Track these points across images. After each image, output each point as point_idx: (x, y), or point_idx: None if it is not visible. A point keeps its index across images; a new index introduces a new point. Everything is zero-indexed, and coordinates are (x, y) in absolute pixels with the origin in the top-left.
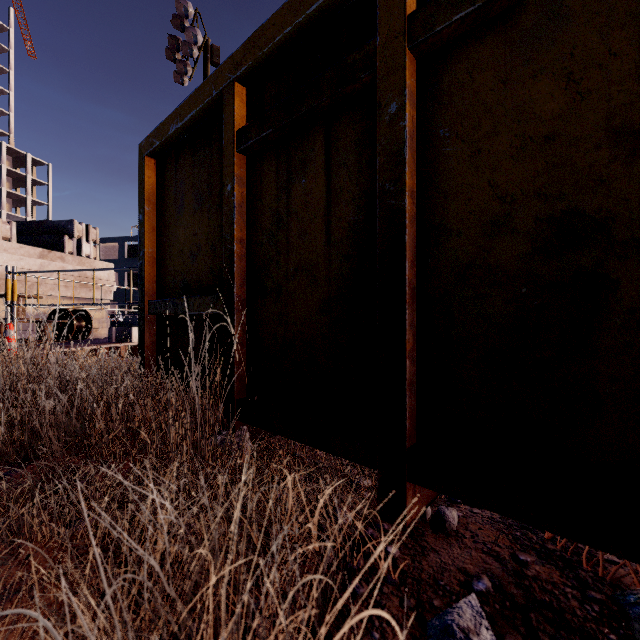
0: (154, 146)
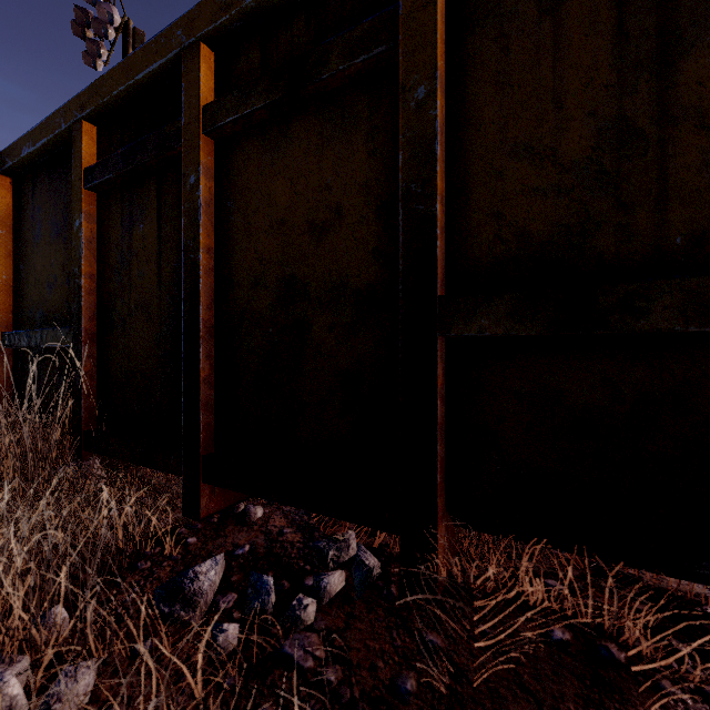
0: (6, 165)
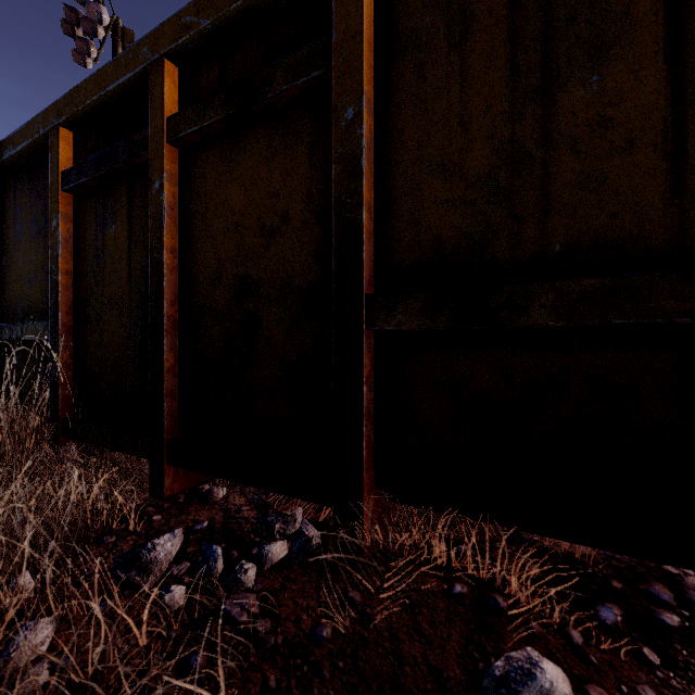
0: None
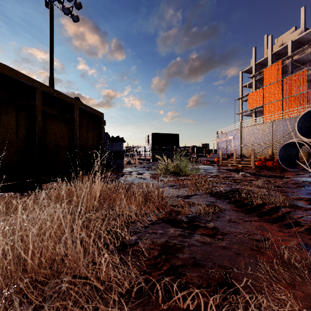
0: None
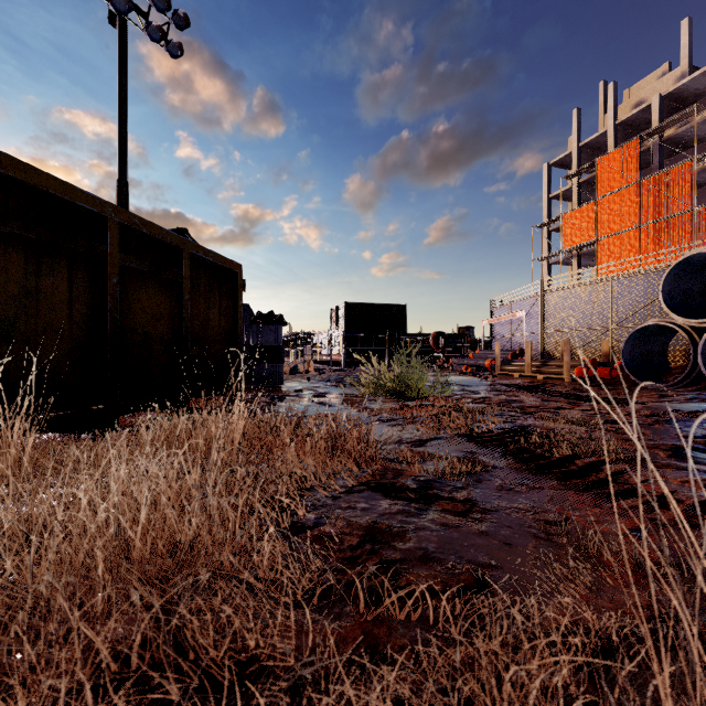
0: None
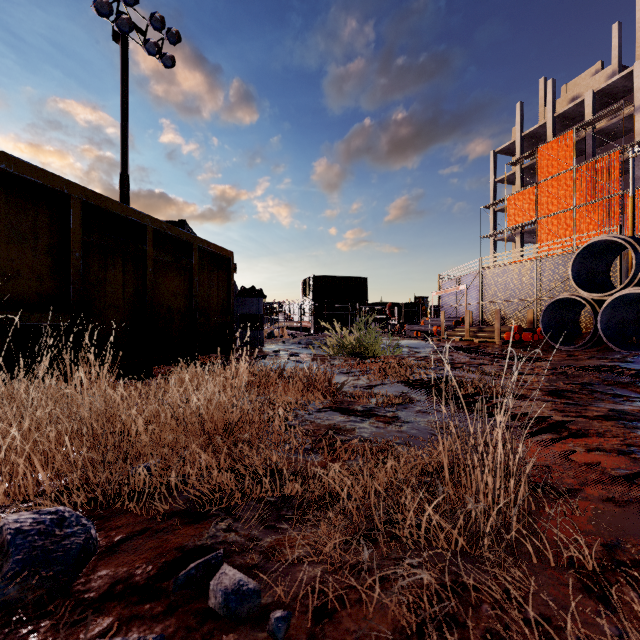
0: None
